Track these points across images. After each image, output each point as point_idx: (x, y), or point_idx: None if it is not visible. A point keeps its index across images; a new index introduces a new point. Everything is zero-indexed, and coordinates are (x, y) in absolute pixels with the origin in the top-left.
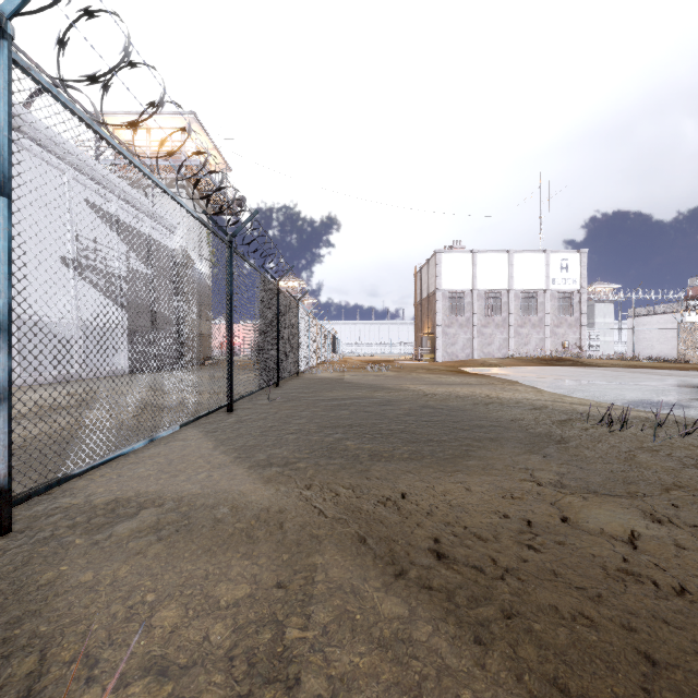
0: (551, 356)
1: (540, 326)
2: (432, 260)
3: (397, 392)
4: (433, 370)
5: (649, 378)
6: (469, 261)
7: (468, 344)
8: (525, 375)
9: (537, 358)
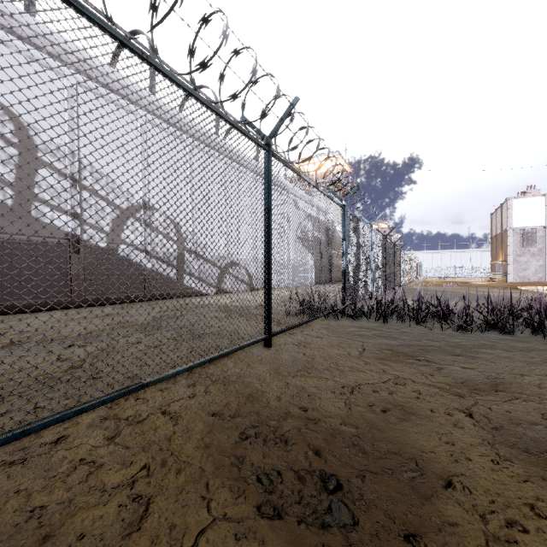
0: None
1: None
2: (504, 204)
3: (455, 293)
4: (493, 287)
5: None
6: (541, 203)
7: (540, 269)
8: None
9: None
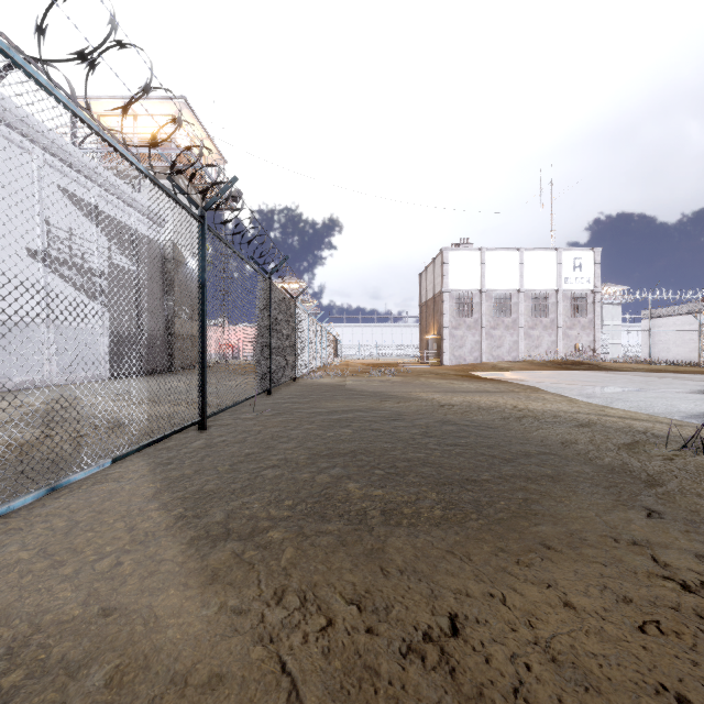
0: (565, 359)
1: (552, 328)
2: (438, 258)
3: (407, 401)
4: (442, 374)
5: (685, 385)
6: (477, 259)
7: (476, 346)
8: (544, 381)
9: (550, 361)
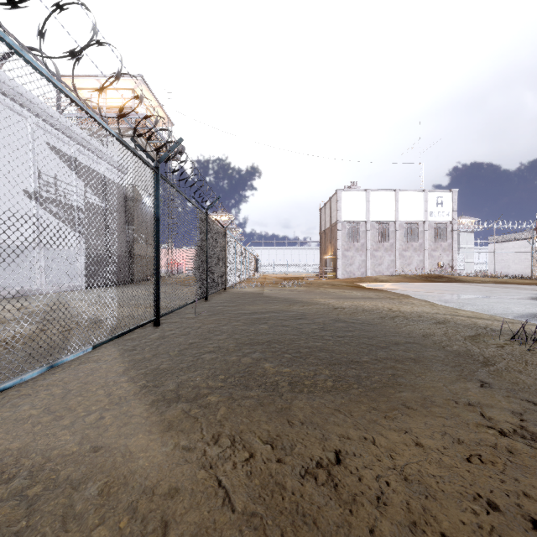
0: (430, 274)
1: (420, 250)
2: (334, 197)
3: (310, 305)
4: (336, 285)
5: (519, 293)
6: (364, 198)
7: (363, 264)
8: (414, 290)
9: (418, 275)
